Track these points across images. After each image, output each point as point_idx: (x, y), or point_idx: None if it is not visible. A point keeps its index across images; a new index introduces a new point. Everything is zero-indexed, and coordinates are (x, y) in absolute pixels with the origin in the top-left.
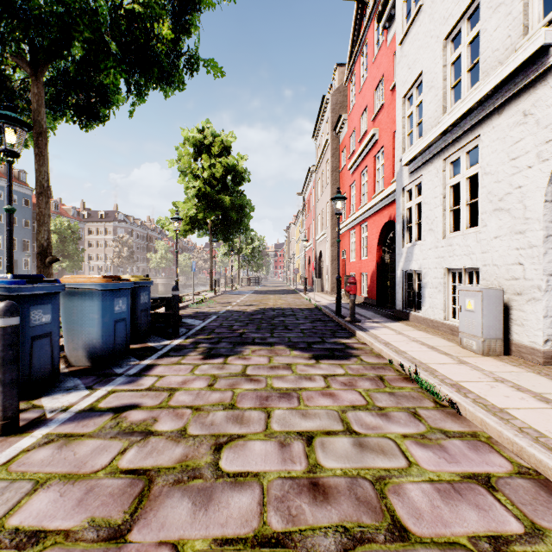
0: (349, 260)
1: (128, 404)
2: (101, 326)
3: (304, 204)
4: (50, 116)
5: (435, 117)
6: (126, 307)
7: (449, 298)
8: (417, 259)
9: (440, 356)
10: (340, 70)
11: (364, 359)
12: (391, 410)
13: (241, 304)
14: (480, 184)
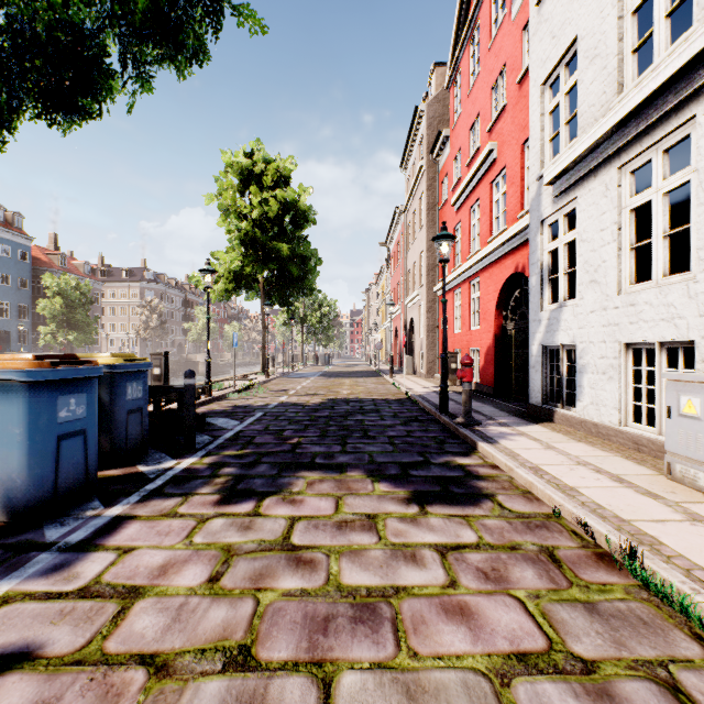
0: (453, 330)
1: (12, 646)
2: (26, 448)
3: (389, 258)
4: (1, 106)
5: (601, 103)
6: (86, 410)
7: (628, 391)
8: (568, 327)
9: (644, 501)
10: (439, 71)
11: (505, 503)
12: (612, 672)
13: (301, 393)
14: (697, 198)
